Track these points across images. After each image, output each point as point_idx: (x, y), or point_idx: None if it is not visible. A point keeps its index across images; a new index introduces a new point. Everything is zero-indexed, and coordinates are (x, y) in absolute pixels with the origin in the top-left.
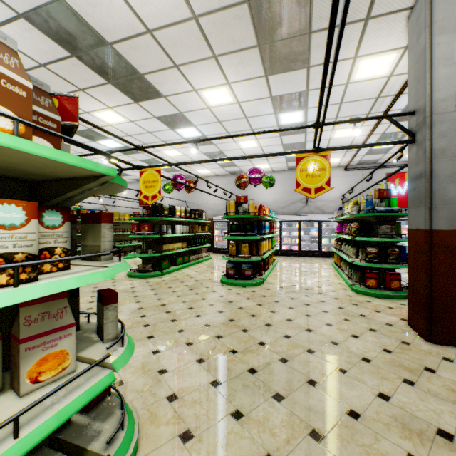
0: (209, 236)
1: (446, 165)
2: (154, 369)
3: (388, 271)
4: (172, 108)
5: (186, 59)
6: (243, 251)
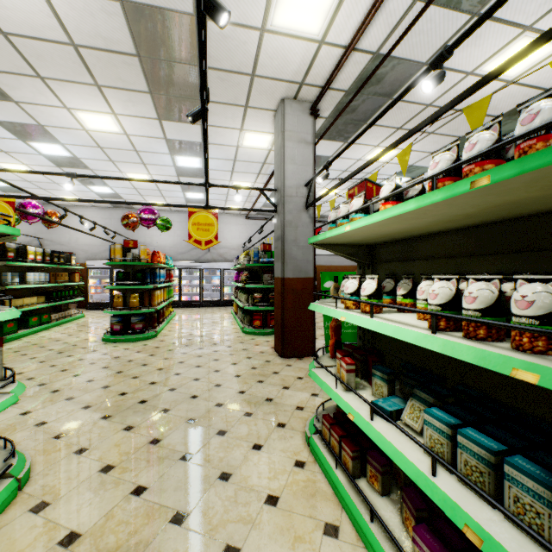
0: (80, 288)
1: (292, 233)
2: (30, 425)
3: (271, 312)
4: (27, 117)
5: (57, 75)
6: (133, 303)
